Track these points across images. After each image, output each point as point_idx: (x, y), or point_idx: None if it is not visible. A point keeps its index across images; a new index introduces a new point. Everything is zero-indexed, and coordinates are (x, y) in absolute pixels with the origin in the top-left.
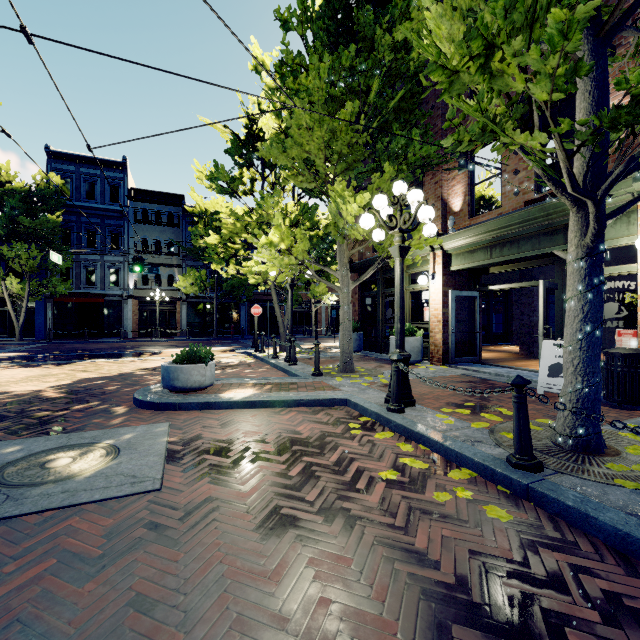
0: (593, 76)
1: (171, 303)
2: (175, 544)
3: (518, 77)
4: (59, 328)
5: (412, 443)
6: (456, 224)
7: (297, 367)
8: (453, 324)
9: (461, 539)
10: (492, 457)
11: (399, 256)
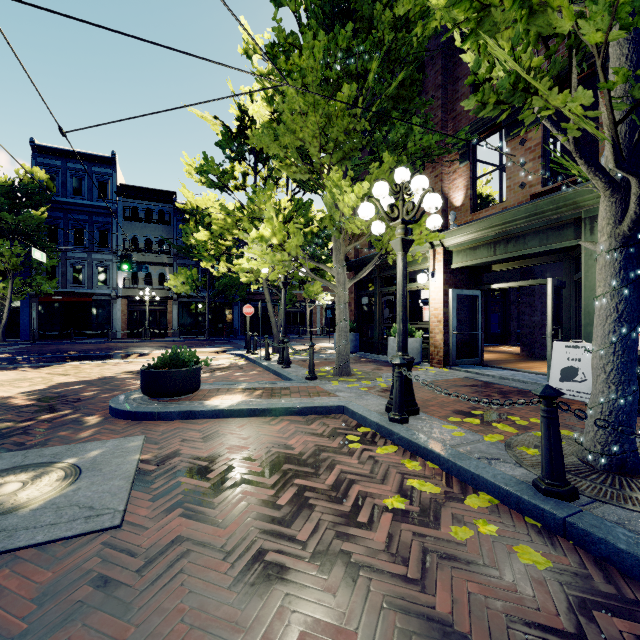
0: (631, 37)
1: (162, 303)
2: (126, 611)
3: (566, 11)
4: (45, 328)
5: (419, 460)
6: (457, 219)
7: (290, 370)
8: (454, 324)
9: (493, 598)
10: (515, 480)
11: (401, 250)
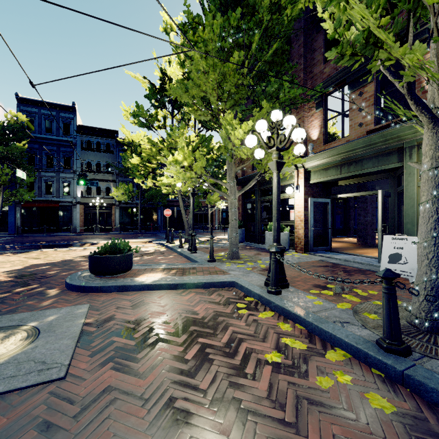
0: None
1: (108, 207)
2: None
3: None
4: (26, 225)
5: (290, 322)
6: (314, 149)
7: (197, 255)
8: (312, 223)
9: (353, 438)
10: (363, 339)
11: (276, 169)
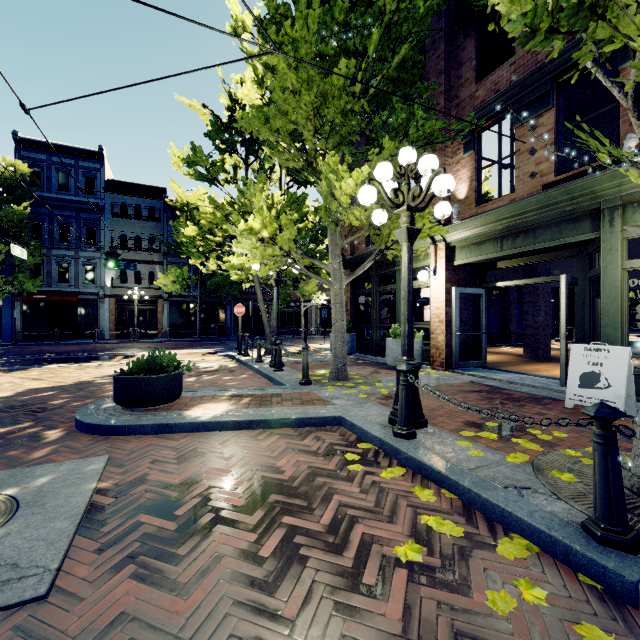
0: None
1: (152, 302)
2: None
3: None
4: (28, 329)
5: (432, 486)
6: (461, 213)
7: (283, 373)
8: (457, 325)
9: None
10: (558, 520)
11: (407, 240)
